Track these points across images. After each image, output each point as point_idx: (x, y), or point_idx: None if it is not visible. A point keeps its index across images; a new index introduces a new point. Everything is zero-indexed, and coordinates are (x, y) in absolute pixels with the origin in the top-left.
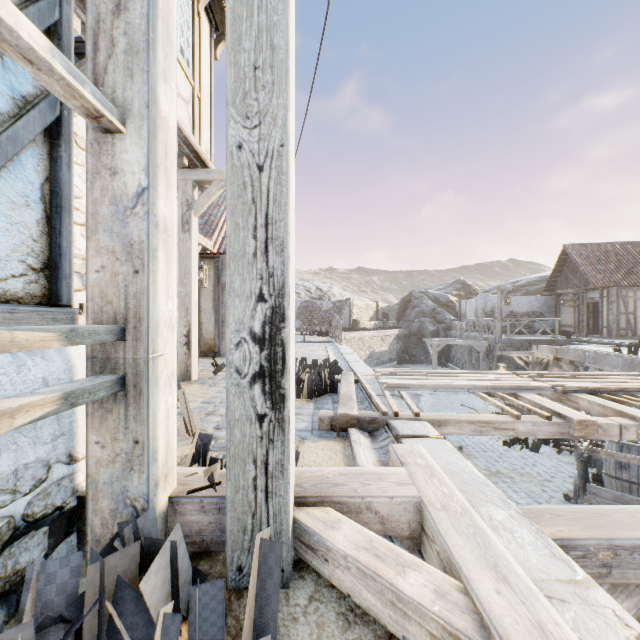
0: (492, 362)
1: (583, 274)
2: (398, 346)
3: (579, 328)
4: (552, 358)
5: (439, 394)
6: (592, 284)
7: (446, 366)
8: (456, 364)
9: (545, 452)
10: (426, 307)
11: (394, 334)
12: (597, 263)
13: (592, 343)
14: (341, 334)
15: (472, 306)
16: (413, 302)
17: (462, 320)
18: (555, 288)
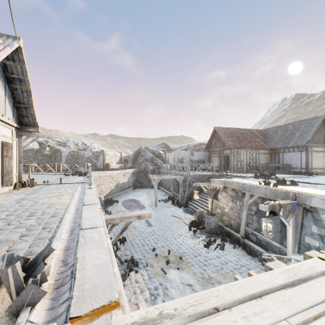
0: (185, 187)
1: (222, 141)
2: (133, 178)
3: (221, 168)
4: (223, 187)
5: (159, 209)
6: (228, 146)
7: (159, 188)
8: (164, 187)
9: (227, 248)
10: (148, 156)
11: (131, 172)
12: (228, 136)
13: (230, 176)
14: (90, 179)
15: (172, 156)
16: (141, 153)
17: (167, 163)
18: (209, 148)
